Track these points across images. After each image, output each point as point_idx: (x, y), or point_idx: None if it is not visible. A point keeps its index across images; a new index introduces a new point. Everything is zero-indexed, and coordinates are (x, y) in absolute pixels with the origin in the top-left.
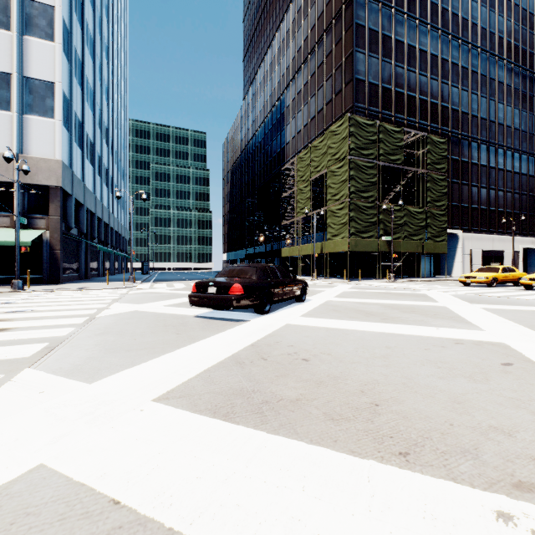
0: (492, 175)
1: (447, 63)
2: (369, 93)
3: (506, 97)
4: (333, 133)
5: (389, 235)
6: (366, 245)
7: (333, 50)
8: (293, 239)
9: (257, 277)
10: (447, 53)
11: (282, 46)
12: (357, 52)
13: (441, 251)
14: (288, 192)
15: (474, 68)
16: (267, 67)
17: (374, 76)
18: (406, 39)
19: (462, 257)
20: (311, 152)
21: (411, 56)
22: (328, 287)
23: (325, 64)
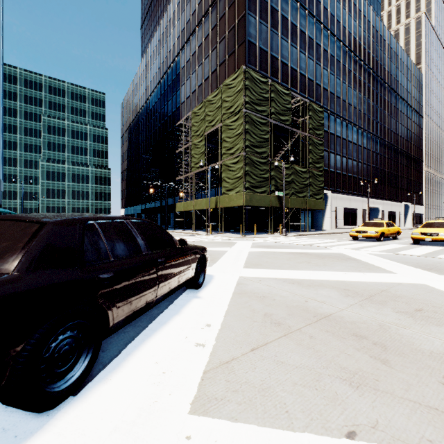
0: (350, 147)
1: (320, 48)
2: (260, 57)
3: (358, 86)
4: (227, 86)
5: (279, 191)
6: (260, 200)
7: (226, 12)
8: (188, 194)
9: (22, 266)
10: (320, 40)
11: (178, 10)
12: (249, 15)
13: (320, 207)
14: (183, 147)
15: (338, 57)
16: (163, 30)
17: (264, 42)
18: (290, 17)
19: (330, 214)
20: (205, 106)
21: (294, 33)
22: (228, 246)
23: (219, 26)
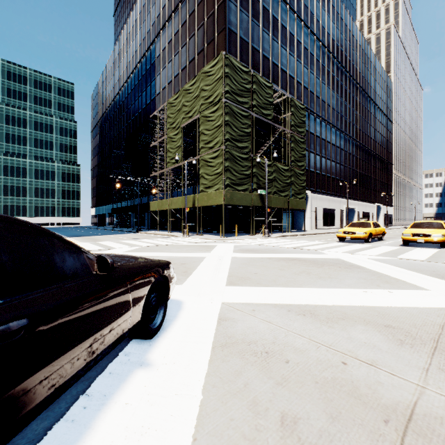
0: (328, 148)
1: (301, 46)
2: (241, 47)
3: (336, 88)
4: (206, 74)
5: (261, 189)
6: (241, 198)
7: None
8: (163, 192)
9: None
10: (301, 37)
11: None
12: (229, 1)
13: (302, 207)
14: (157, 141)
15: (318, 57)
16: (137, 16)
17: (244, 32)
18: (271, 9)
19: (310, 214)
20: (182, 96)
21: (275, 27)
22: (206, 250)
23: (197, 12)
